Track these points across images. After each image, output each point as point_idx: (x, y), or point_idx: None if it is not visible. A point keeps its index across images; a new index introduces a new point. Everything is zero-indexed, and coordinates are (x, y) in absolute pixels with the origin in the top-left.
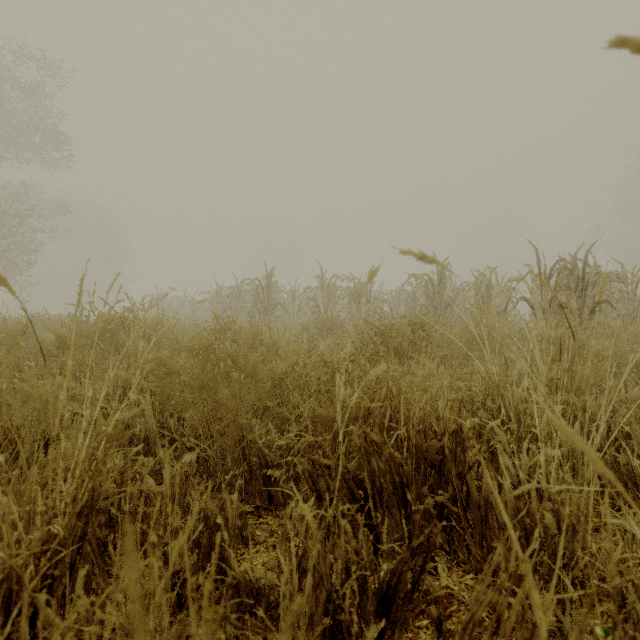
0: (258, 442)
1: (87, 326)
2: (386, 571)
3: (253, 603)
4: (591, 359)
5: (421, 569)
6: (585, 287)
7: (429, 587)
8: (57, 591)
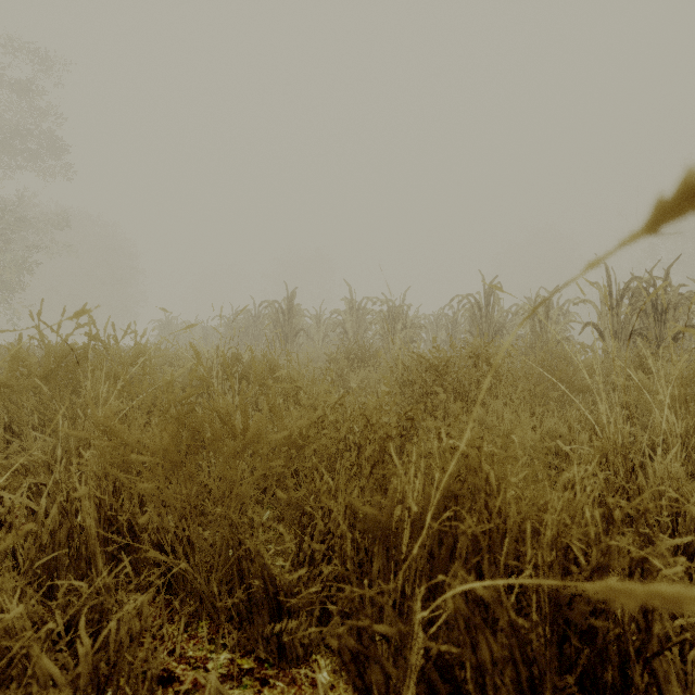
0: (263, 550)
1: (29, 361)
2: None
3: None
4: None
5: None
6: (665, 310)
7: None
8: None
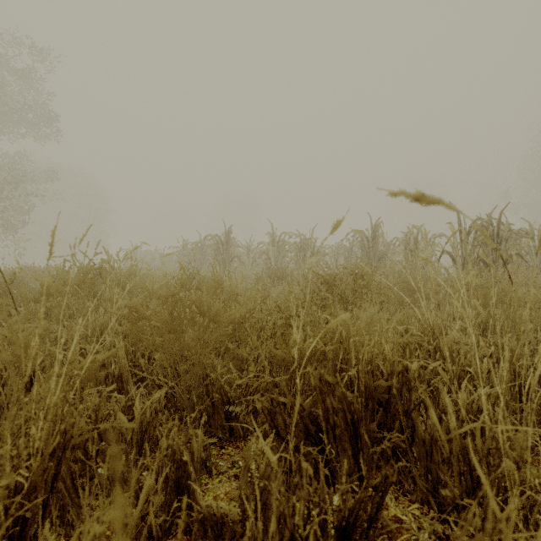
0: (220, 380)
1: (69, 276)
2: (345, 510)
3: (217, 536)
4: (513, 305)
5: (377, 507)
6: (499, 242)
7: (382, 521)
8: (29, 532)
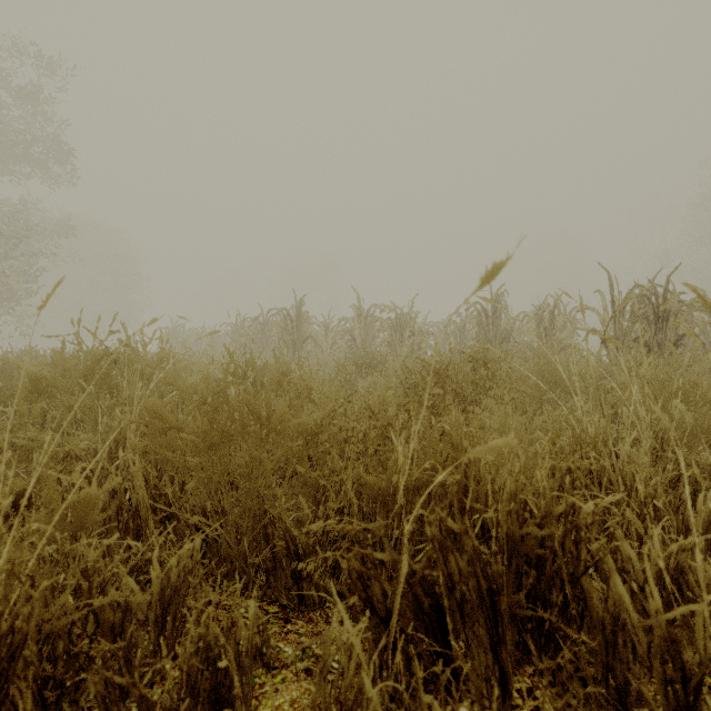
0: (285, 518)
1: (70, 363)
2: None
3: None
4: (704, 405)
5: None
6: (666, 317)
7: None
8: None
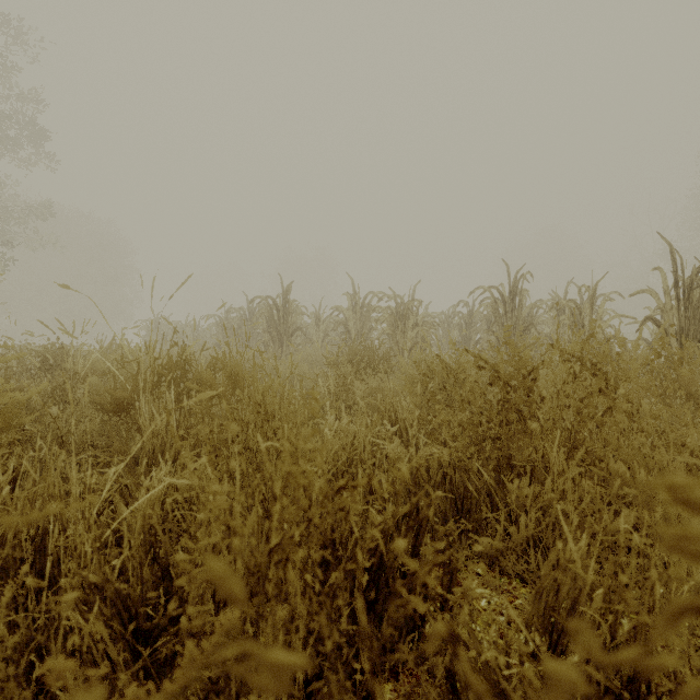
0: None
1: None
2: None
3: None
4: None
5: None
6: None
7: None
8: None
